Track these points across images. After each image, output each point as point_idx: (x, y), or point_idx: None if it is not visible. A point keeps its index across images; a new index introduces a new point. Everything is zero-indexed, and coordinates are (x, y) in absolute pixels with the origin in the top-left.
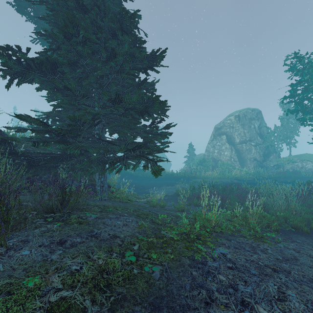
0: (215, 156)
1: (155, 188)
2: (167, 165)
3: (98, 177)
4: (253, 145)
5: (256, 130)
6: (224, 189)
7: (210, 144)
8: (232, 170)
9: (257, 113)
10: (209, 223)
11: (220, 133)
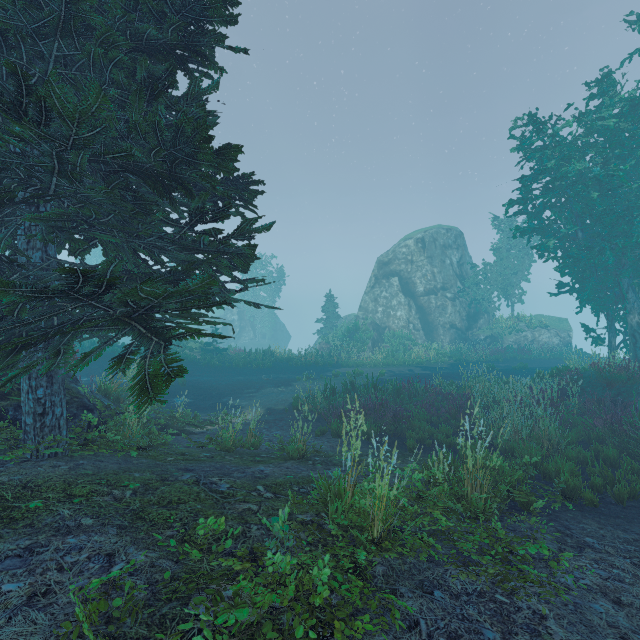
0: (378, 320)
1: (248, 392)
2: (283, 338)
3: (27, 385)
4: (449, 297)
5: (454, 268)
6: (397, 391)
7: (368, 295)
8: (410, 349)
9: (457, 236)
10: (364, 523)
11: (389, 273)
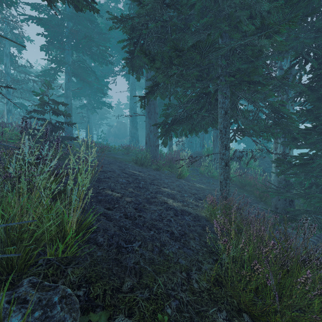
0: None
1: None
2: None
3: None
4: None
5: None
6: None
7: None
8: None
9: None
10: None
11: None
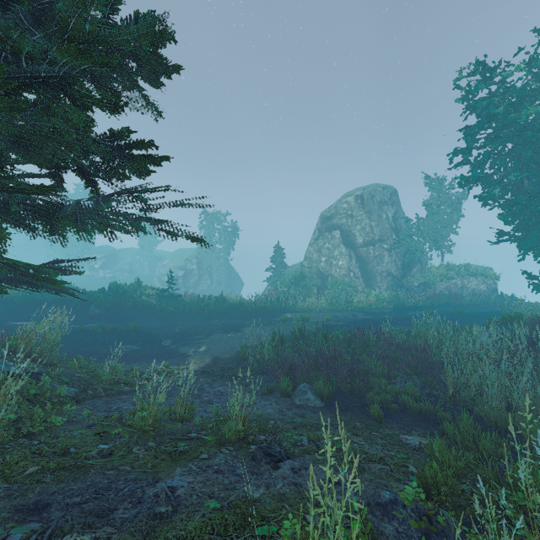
0: (322, 269)
1: (197, 338)
2: (237, 285)
3: None
4: (385, 248)
5: (389, 222)
6: (348, 339)
7: (312, 246)
8: (351, 295)
9: (392, 194)
10: None
11: (331, 227)
